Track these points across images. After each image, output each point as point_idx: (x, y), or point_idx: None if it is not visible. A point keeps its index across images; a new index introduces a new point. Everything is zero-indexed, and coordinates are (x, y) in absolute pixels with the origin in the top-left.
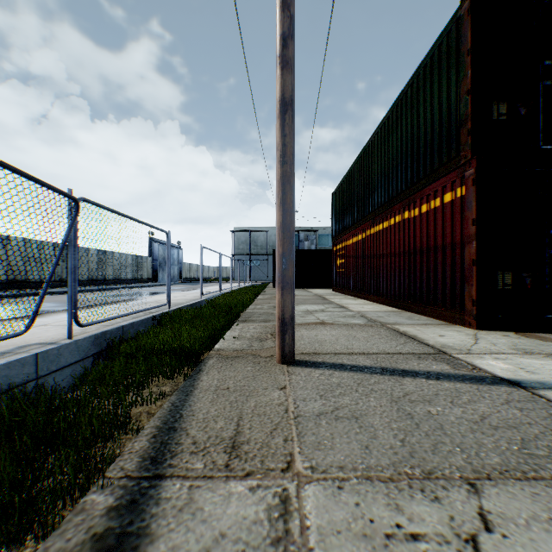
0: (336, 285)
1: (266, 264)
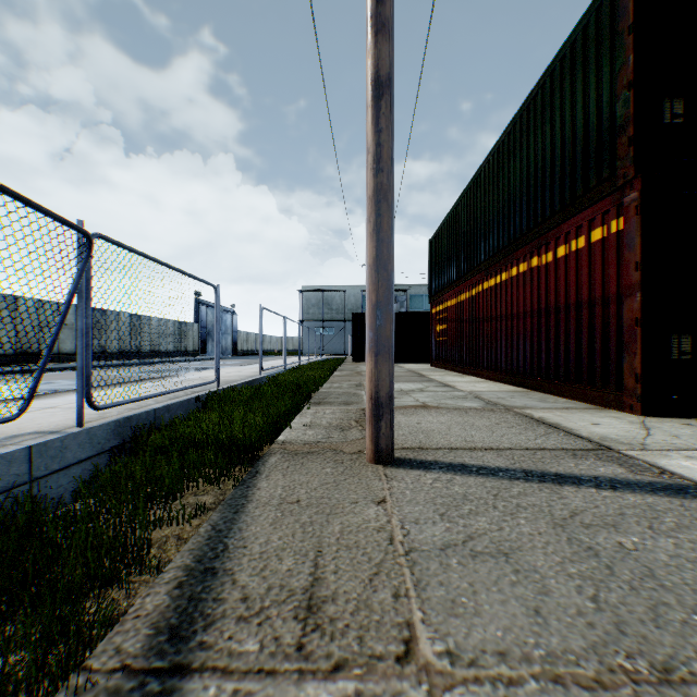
0: (436, 359)
1: (343, 333)
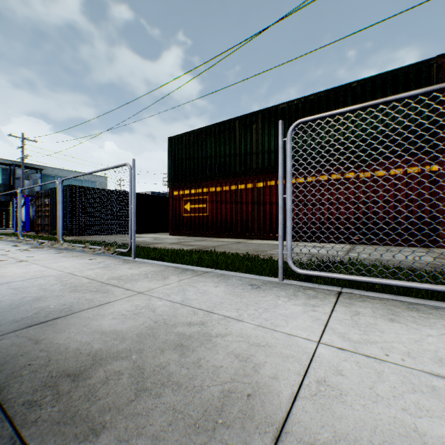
0: (182, 230)
1: None
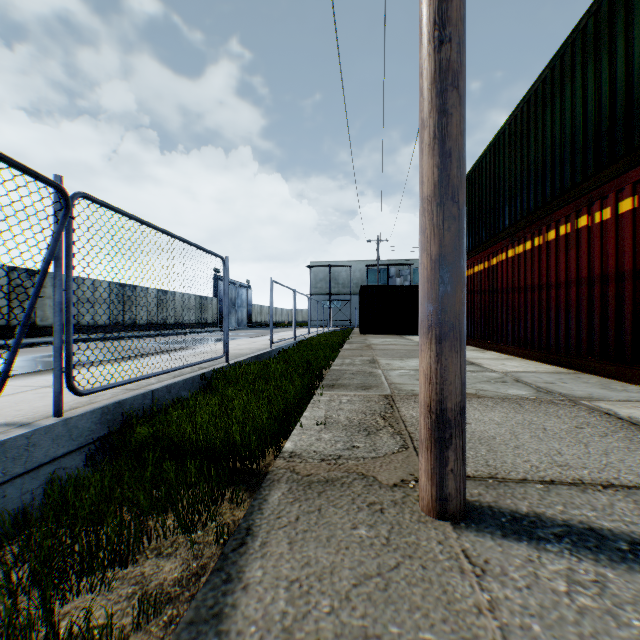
0: None
1: (348, 305)
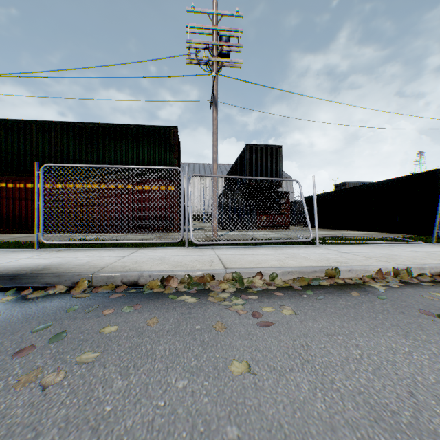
0: None
1: None
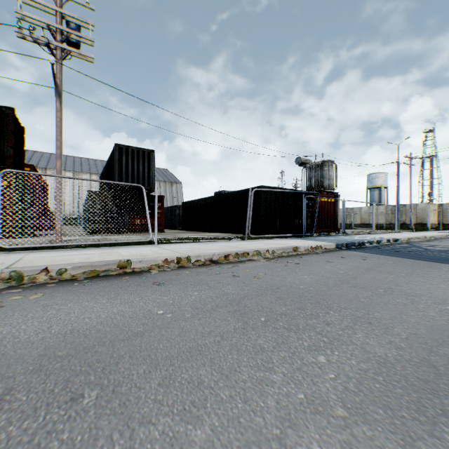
0: None
1: None
